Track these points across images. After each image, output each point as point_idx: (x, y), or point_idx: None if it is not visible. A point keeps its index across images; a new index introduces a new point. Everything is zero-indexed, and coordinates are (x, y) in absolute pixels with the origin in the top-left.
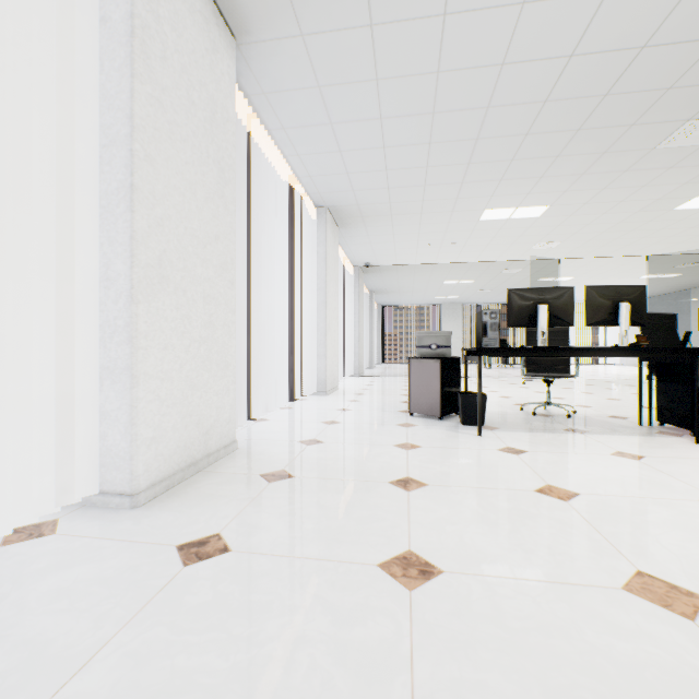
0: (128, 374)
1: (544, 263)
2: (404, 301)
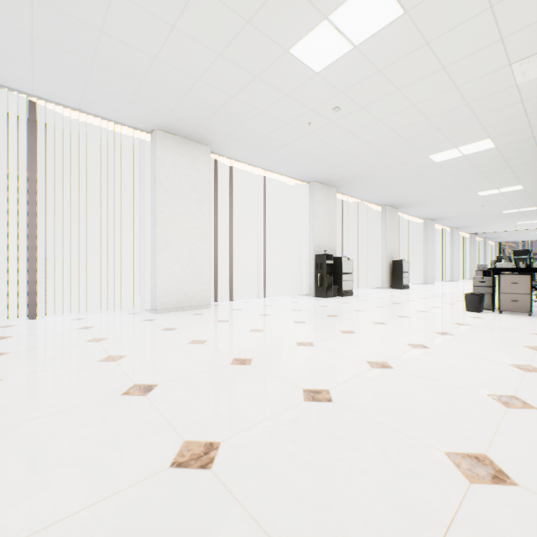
0: (426, 271)
1: None
2: (514, 240)
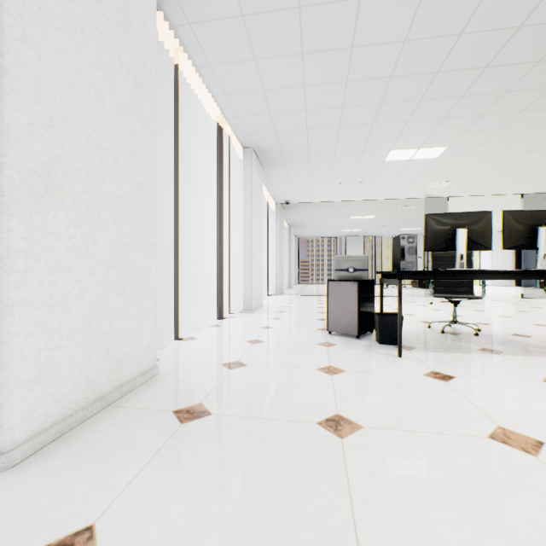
0: None
1: (434, 201)
2: (316, 234)
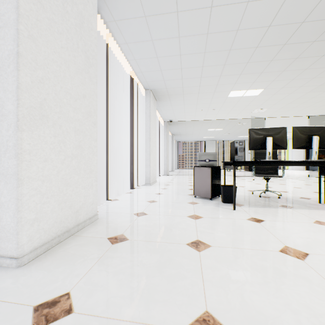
0: (15, 177)
1: (257, 120)
2: (188, 139)
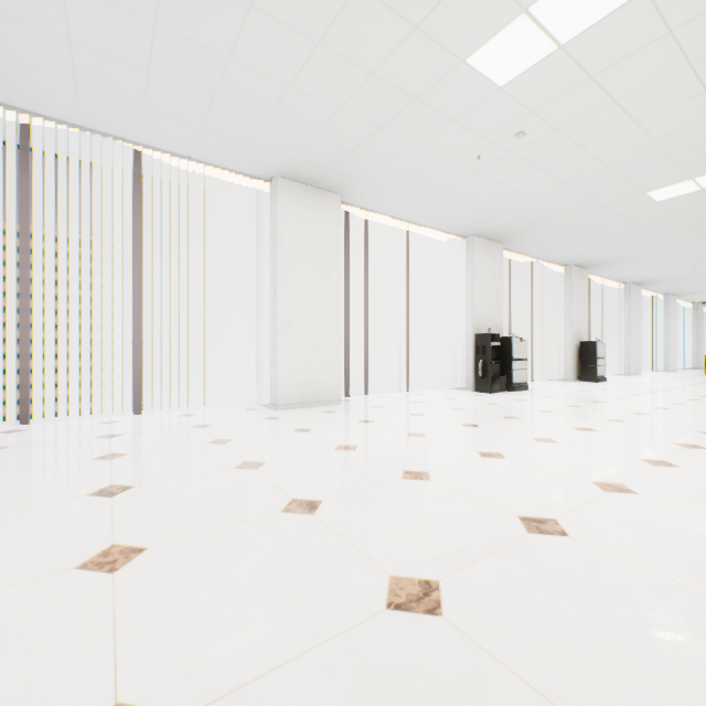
0: (628, 357)
1: None
2: None
